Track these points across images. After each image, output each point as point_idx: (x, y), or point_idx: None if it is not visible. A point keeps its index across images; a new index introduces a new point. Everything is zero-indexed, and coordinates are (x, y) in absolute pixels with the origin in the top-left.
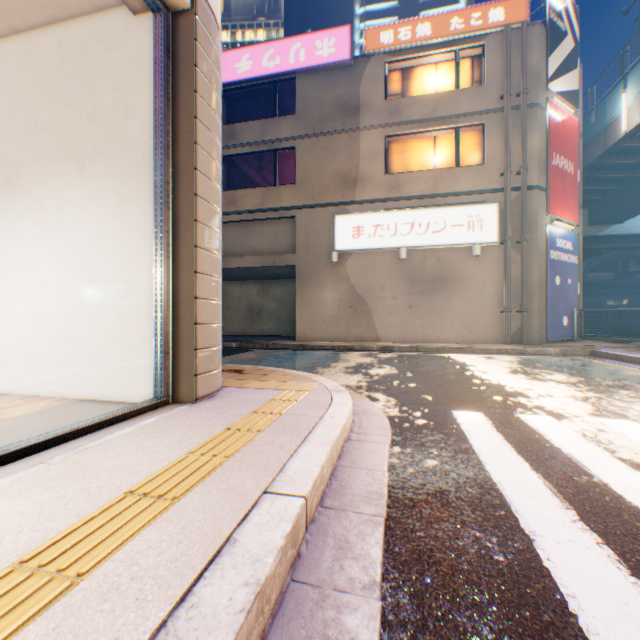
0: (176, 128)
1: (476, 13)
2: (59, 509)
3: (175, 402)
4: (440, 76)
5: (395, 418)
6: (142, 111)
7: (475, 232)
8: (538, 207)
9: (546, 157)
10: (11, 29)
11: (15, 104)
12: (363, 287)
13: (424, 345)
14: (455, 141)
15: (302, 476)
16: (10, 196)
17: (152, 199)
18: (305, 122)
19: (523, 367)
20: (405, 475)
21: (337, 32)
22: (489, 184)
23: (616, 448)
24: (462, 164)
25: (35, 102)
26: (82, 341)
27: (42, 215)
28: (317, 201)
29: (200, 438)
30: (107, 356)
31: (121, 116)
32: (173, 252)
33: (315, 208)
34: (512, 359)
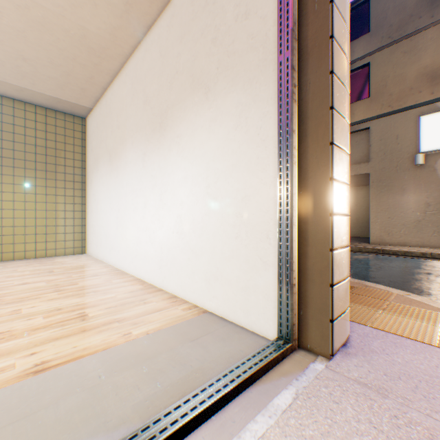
0: None
1: None
2: None
3: (299, 346)
4: None
5: None
6: (261, 2)
7: None
8: None
9: None
10: (162, 4)
11: (165, 64)
12: None
13: None
14: None
15: None
16: (162, 136)
17: (272, 98)
18: (380, 35)
19: None
20: None
21: None
22: None
23: None
24: None
25: (176, 54)
26: (206, 255)
27: (180, 146)
28: (394, 107)
29: None
30: (226, 274)
31: (239, 22)
32: (297, 157)
33: (392, 114)
34: None
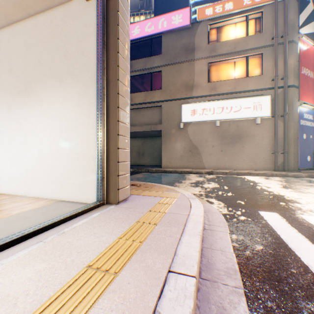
0: (108, 59)
1: None
2: (49, 277)
3: (107, 203)
4: (237, 30)
5: (226, 215)
6: (90, 51)
7: (257, 111)
8: (293, 96)
9: (298, 69)
10: (28, 15)
11: (29, 52)
12: (196, 141)
13: (229, 171)
14: (246, 63)
15: (189, 259)
16: (27, 98)
17: (95, 97)
18: (166, 58)
19: (289, 184)
20: (245, 256)
21: (183, 11)
22: (265, 85)
23: None
24: (250, 75)
25: (39, 50)
26: (61, 170)
27: (42, 107)
28: (172, 97)
29: (123, 227)
30: (73, 178)
31: (80, 54)
32: (106, 124)
33: (171, 101)
34: (281, 179)
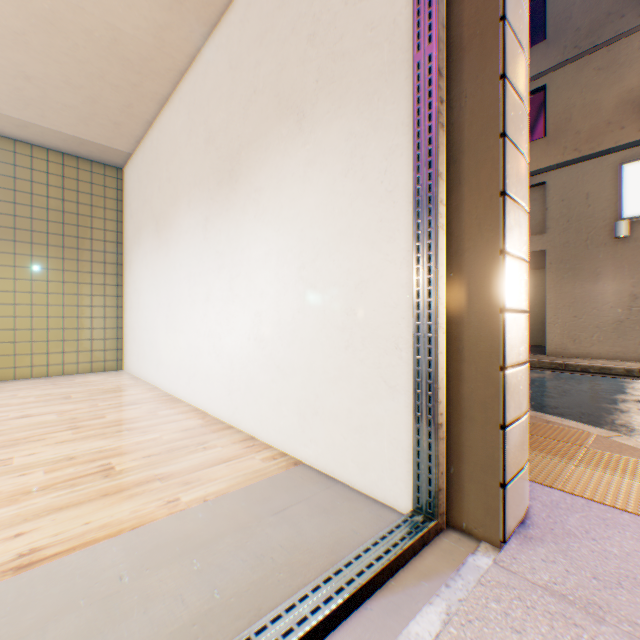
0: None
1: None
2: None
3: (449, 524)
4: None
5: None
6: None
7: None
8: None
9: None
10: None
11: (237, 80)
12: None
13: None
14: None
15: None
16: (233, 192)
17: (404, 123)
18: (561, 44)
19: None
20: None
21: None
22: None
23: None
24: None
25: (253, 64)
26: (300, 375)
27: (259, 205)
28: (583, 151)
29: None
30: (331, 404)
31: (351, 6)
32: (444, 217)
33: (580, 162)
34: None
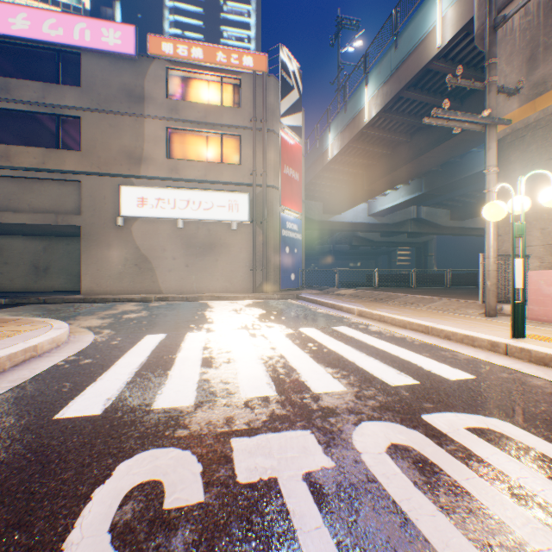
0: None
1: (235, 55)
2: None
3: None
4: (212, 92)
5: (98, 342)
6: None
7: (234, 213)
8: (274, 200)
9: (280, 167)
10: None
11: None
12: (148, 249)
13: (194, 295)
14: (221, 143)
15: None
16: None
17: None
18: (92, 97)
19: (244, 307)
20: (59, 368)
21: (123, 28)
22: (244, 179)
23: (212, 343)
24: (228, 161)
25: None
26: None
27: None
28: (104, 170)
29: None
30: None
31: None
32: None
33: (102, 176)
34: (247, 302)
